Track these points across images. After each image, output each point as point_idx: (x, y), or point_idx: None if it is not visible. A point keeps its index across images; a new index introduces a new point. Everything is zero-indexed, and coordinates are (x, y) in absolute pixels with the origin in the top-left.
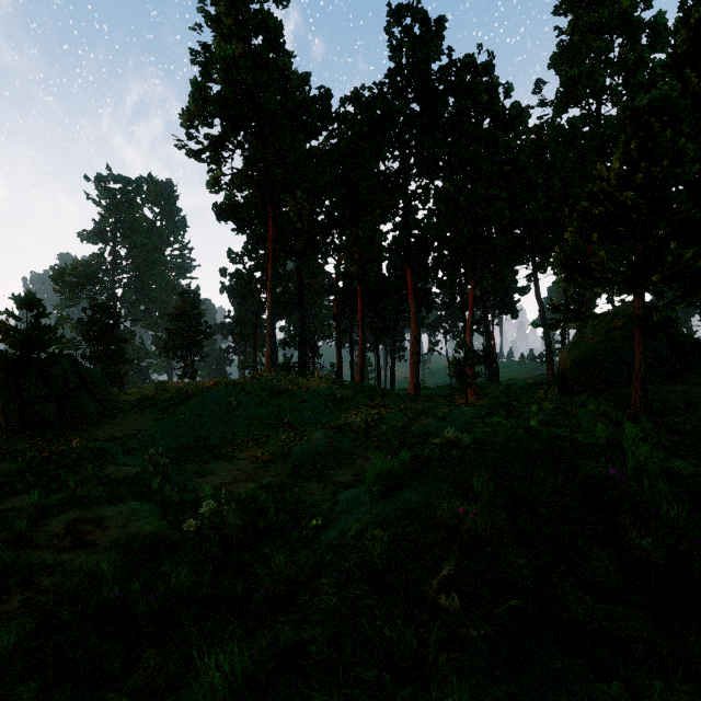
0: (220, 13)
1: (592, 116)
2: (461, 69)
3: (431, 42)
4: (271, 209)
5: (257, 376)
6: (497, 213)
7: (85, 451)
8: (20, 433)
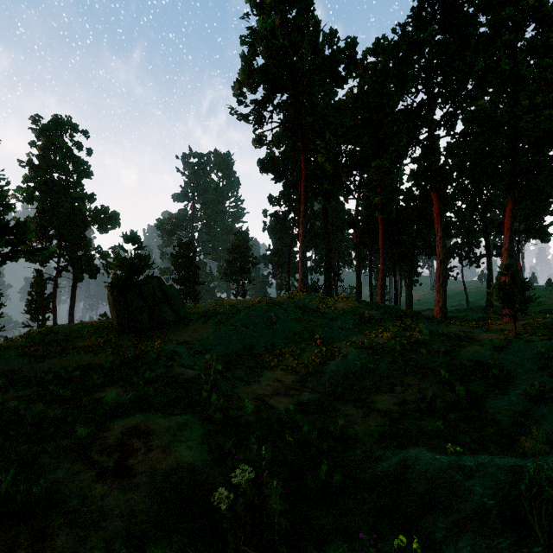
0: None
1: None
2: None
3: None
4: (303, 154)
5: (292, 295)
6: (548, 121)
7: (162, 352)
8: (126, 333)
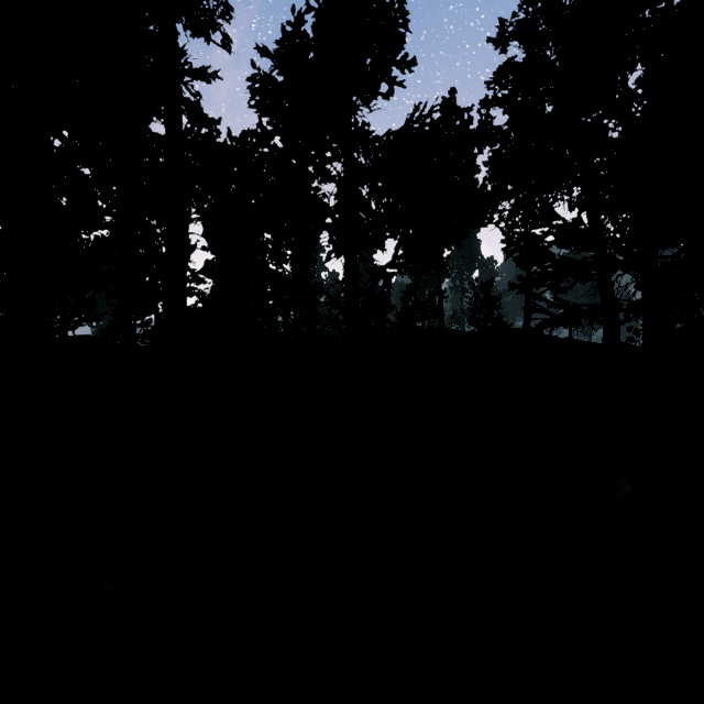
0: None
1: None
2: None
3: None
4: None
5: None
6: None
7: None
8: None
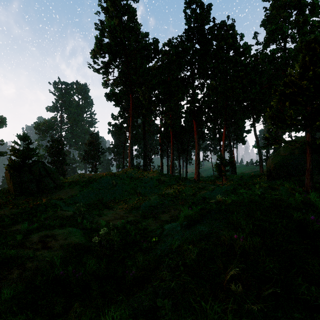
0: (108, 6)
1: (281, 48)
2: (219, 28)
3: (205, 15)
4: (131, 95)
5: (125, 171)
6: (236, 94)
7: (48, 204)
8: (20, 196)
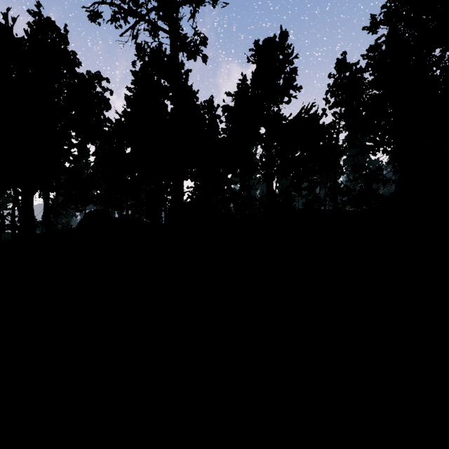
0: None
1: None
2: None
3: None
4: None
5: None
6: None
7: None
8: None
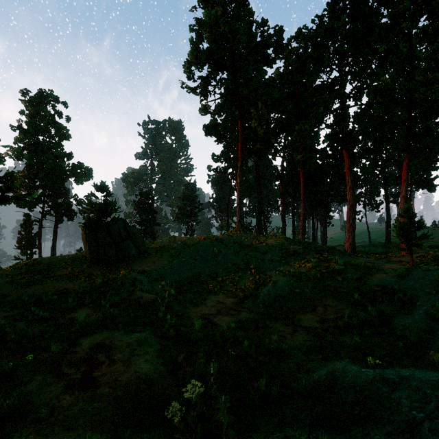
0: None
1: None
2: None
3: None
4: (240, 120)
5: (231, 234)
6: (438, 93)
7: (125, 280)
8: (97, 264)
